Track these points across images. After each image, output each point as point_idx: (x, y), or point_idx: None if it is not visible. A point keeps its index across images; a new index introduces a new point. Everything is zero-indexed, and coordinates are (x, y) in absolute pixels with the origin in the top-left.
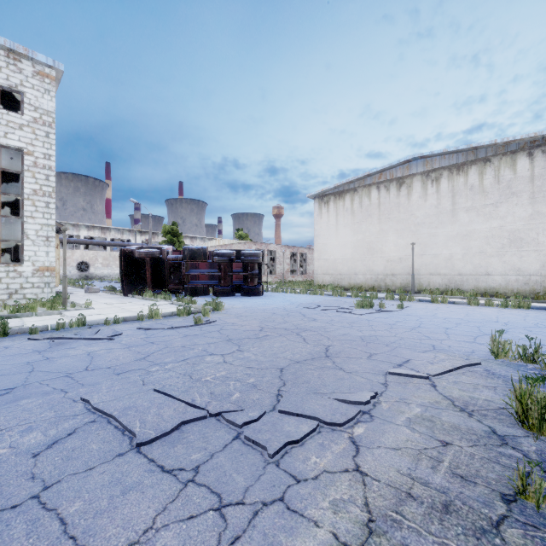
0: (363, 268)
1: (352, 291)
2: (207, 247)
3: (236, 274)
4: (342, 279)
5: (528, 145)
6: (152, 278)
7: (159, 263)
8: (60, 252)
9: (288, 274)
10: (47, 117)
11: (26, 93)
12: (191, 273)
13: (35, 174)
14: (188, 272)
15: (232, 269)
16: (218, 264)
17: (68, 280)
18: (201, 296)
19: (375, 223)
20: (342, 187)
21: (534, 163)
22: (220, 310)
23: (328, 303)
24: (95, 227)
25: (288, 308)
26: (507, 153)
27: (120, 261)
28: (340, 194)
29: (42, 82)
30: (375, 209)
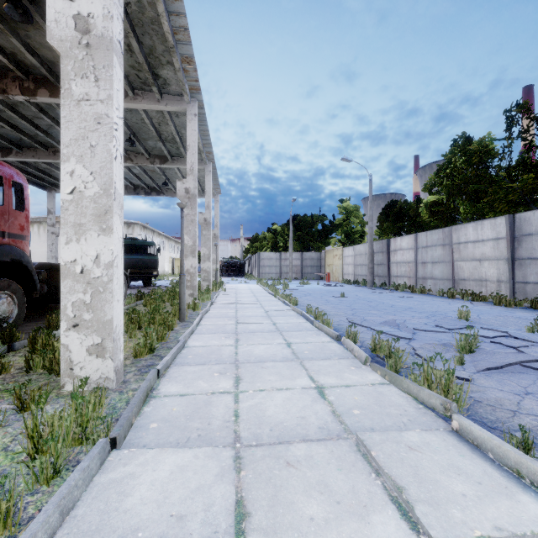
0: None
1: None
2: None
3: None
4: None
5: None
6: None
7: None
8: None
9: None
10: None
11: None
12: None
13: None
14: None
15: None
16: None
17: None
18: None
19: None
20: (32, 219)
21: None
22: None
23: None
24: None
25: None
26: None
27: None
28: (31, 223)
29: None
30: None
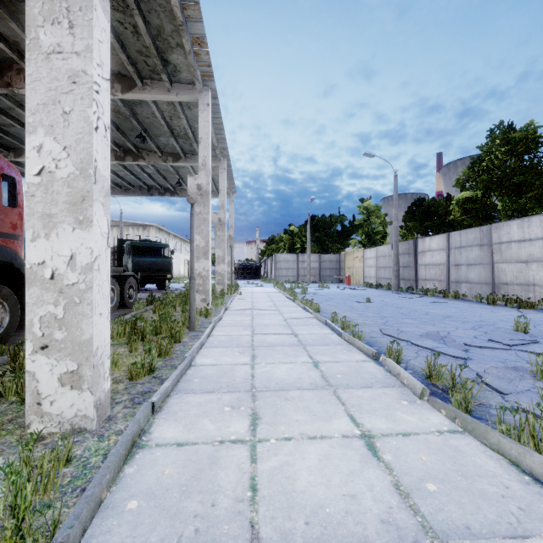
0: None
1: None
2: None
3: None
4: None
5: (133, 224)
6: None
7: None
8: None
9: None
10: None
11: None
12: None
13: None
14: None
15: None
16: None
17: None
18: None
19: None
20: None
21: (134, 231)
22: None
23: None
24: None
25: None
26: (126, 225)
27: None
28: None
29: None
30: None
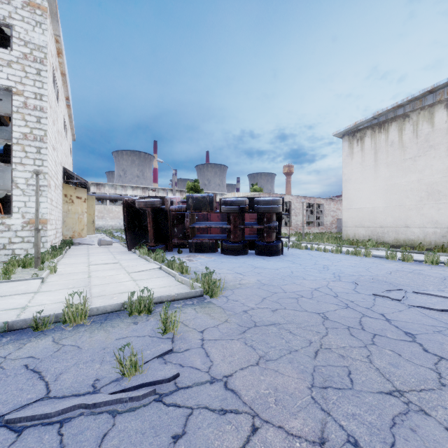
0: (419, 218)
1: (426, 254)
2: (215, 195)
3: (249, 227)
4: (384, 233)
5: None
6: (154, 231)
7: (161, 214)
8: (113, 208)
9: (304, 225)
10: (38, 52)
11: (15, 26)
12: (196, 226)
13: (25, 116)
14: (192, 225)
15: (244, 220)
16: (227, 214)
17: (117, 230)
18: (208, 253)
19: (442, 157)
20: (384, 115)
21: None
22: (215, 295)
23: (408, 280)
24: (138, 187)
25: (343, 294)
26: None
27: (124, 212)
28: (381, 126)
29: (32, 14)
30: (442, 136)
